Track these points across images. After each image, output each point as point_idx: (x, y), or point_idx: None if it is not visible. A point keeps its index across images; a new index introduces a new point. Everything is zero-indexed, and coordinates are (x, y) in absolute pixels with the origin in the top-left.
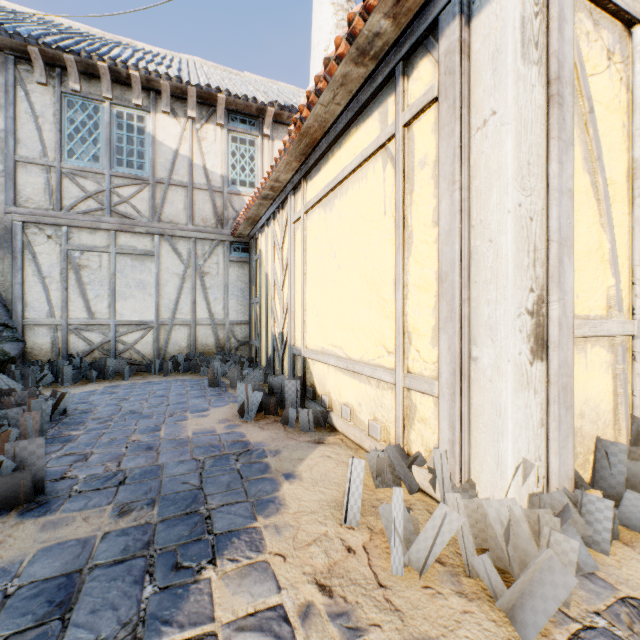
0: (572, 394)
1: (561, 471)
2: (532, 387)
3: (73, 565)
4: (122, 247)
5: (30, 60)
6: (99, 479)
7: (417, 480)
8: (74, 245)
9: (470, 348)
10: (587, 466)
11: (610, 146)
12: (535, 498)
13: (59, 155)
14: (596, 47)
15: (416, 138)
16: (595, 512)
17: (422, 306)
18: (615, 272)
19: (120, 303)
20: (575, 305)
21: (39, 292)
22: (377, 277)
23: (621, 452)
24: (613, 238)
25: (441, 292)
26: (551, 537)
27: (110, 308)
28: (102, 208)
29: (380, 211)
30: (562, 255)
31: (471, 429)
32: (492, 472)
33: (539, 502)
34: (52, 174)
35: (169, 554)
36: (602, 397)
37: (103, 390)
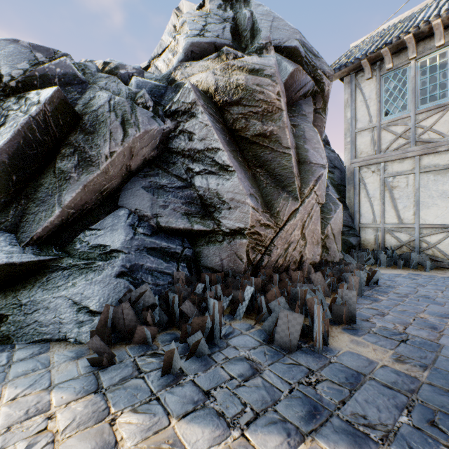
0: None
1: None
2: None
3: (361, 369)
4: (424, 167)
5: (362, 69)
6: (388, 331)
7: None
8: (388, 174)
9: None
10: None
11: None
12: None
13: (378, 118)
14: None
15: None
16: None
17: None
18: None
19: (422, 211)
20: None
21: (367, 207)
22: None
23: None
24: None
25: None
26: None
27: (414, 215)
28: (408, 142)
29: None
30: None
31: None
32: None
33: None
34: (374, 132)
35: (427, 409)
36: None
37: (405, 275)
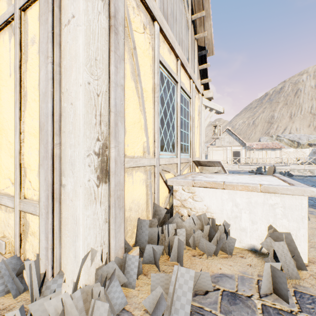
0: (124, 200)
1: (117, 246)
2: (99, 200)
3: None
4: None
5: None
6: None
7: (26, 281)
8: None
9: (61, 178)
10: (133, 235)
11: (145, 72)
12: (99, 270)
13: None
14: (138, 18)
15: (29, 21)
16: (131, 264)
17: (33, 148)
18: (147, 135)
19: None
20: (127, 150)
21: None
22: (6, 124)
23: (147, 224)
24: (146, 118)
25: (41, 138)
26: (95, 306)
27: None
28: None
29: (7, 73)
30: (117, 121)
31: (62, 235)
32: (73, 263)
33: (101, 272)
34: None
35: None
36: (141, 197)
37: None
